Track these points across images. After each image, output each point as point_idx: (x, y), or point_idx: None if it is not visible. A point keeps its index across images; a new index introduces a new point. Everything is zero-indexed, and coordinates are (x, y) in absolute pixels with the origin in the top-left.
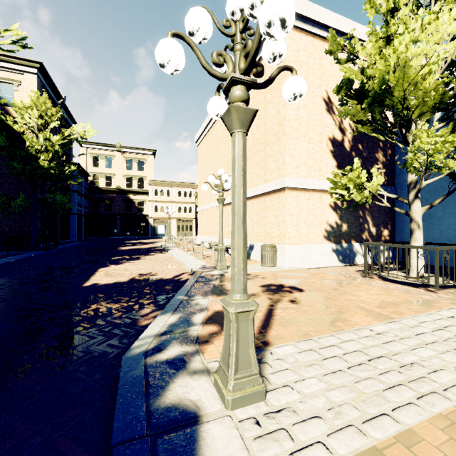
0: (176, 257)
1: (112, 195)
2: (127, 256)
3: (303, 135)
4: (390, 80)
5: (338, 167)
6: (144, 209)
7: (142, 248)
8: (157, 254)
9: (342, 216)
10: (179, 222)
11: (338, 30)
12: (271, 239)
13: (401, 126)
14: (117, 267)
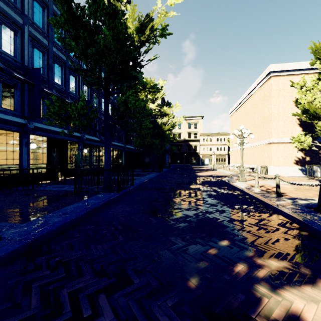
0: (222, 171)
1: (181, 143)
2: (200, 171)
3: (281, 120)
4: (306, 107)
5: (303, 130)
6: (197, 149)
7: (202, 169)
8: (212, 171)
9: (306, 154)
10: (217, 156)
11: (302, 68)
12: (266, 164)
13: (319, 119)
14: (202, 173)
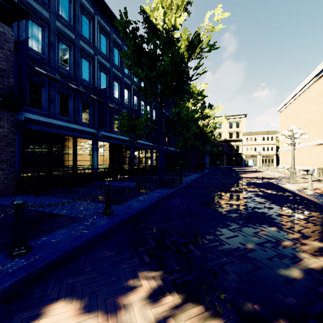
0: (269, 173)
1: (221, 143)
2: (244, 172)
3: None
4: None
5: None
6: (239, 150)
7: (246, 170)
8: (258, 172)
9: None
10: (263, 157)
11: None
12: None
13: None
14: (246, 174)
